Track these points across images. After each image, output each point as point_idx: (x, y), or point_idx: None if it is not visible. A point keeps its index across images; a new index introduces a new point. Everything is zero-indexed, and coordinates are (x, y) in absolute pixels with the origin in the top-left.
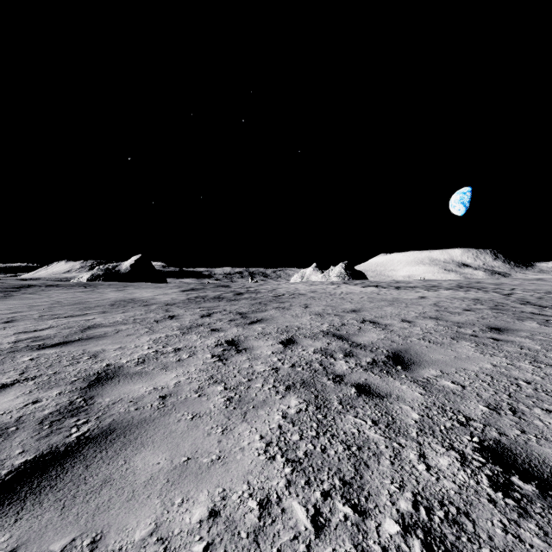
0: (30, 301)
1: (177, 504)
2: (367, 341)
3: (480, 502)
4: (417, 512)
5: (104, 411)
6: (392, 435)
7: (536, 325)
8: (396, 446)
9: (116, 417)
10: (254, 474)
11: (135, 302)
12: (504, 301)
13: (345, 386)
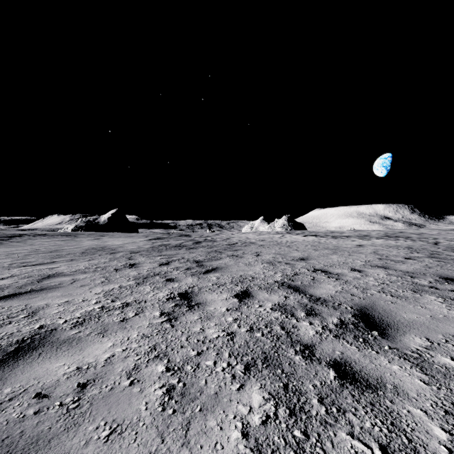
0: (12, 249)
1: None
2: (326, 295)
3: None
4: None
5: None
6: None
7: None
8: None
9: None
10: None
11: (105, 250)
12: (436, 249)
13: (319, 366)
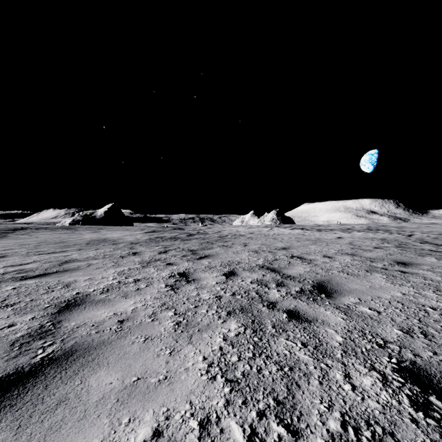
0: (21, 240)
1: (124, 424)
2: (296, 274)
3: (404, 422)
4: (345, 433)
5: (69, 334)
6: (320, 356)
7: (435, 260)
8: (323, 367)
9: (79, 340)
10: (196, 394)
11: (106, 241)
12: (406, 240)
13: (277, 312)
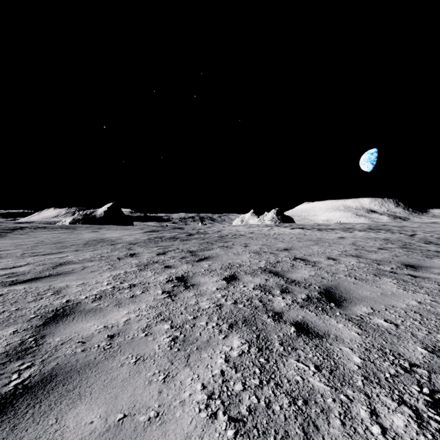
0: (19, 241)
1: None
2: (300, 278)
3: None
4: None
5: (51, 353)
6: (338, 384)
7: None
8: (343, 399)
9: (61, 361)
10: (193, 439)
11: (105, 241)
12: (410, 241)
13: (284, 325)
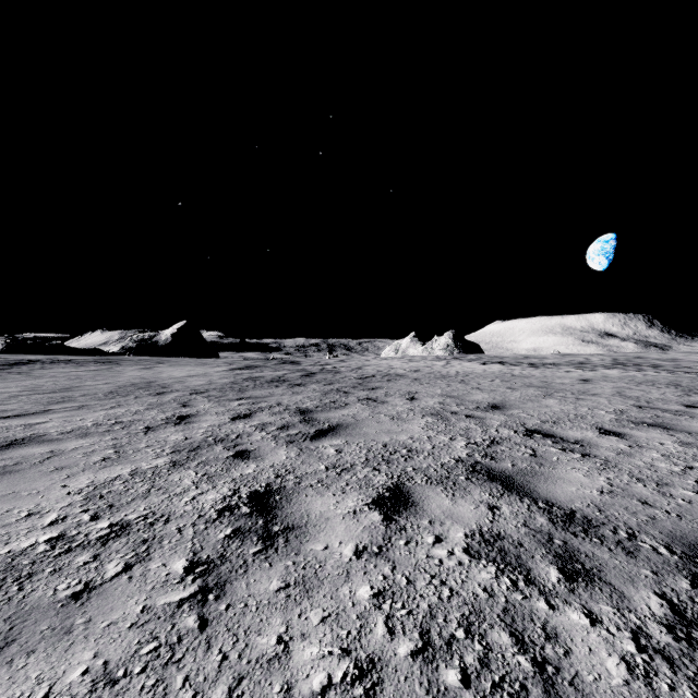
0: None
1: None
2: (583, 502)
3: None
4: None
5: None
6: None
7: None
8: None
9: None
10: None
11: (150, 387)
12: None
13: None
